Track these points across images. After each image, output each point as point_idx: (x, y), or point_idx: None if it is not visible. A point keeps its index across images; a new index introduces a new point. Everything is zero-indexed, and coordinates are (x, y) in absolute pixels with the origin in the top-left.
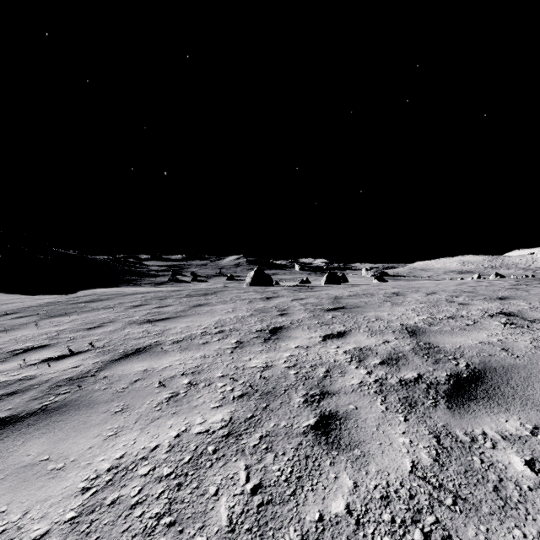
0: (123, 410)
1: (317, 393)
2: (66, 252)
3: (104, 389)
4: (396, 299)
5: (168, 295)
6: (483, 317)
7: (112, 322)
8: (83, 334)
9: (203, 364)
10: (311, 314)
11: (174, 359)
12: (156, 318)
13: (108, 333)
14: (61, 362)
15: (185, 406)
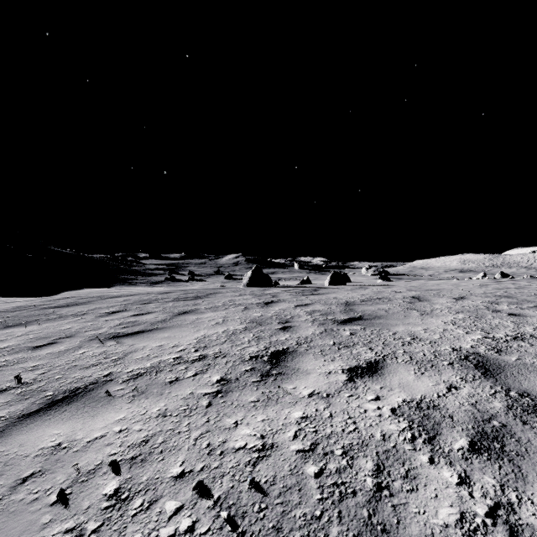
0: None
1: None
2: (61, 251)
3: None
4: (421, 305)
5: (153, 299)
6: None
7: (70, 337)
8: (23, 357)
9: (157, 434)
10: (322, 328)
11: (115, 417)
12: (127, 331)
13: (54, 356)
14: None
15: None
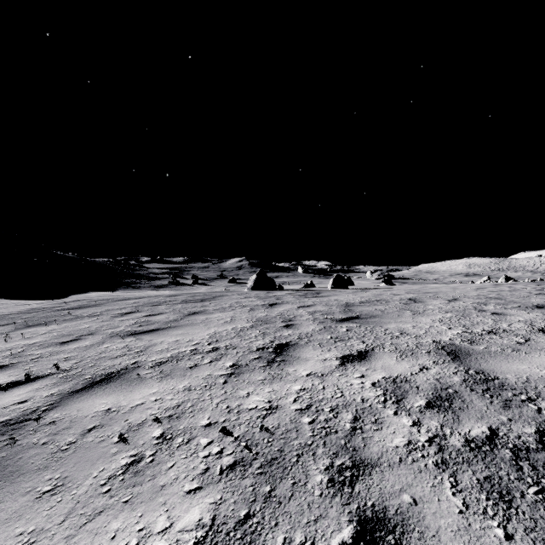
0: (55, 489)
1: (347, 464)
2: (64, 254)
3: (42, 444)
4: (415, 306)
5: (162, 301)
6: (532, 332)
7: (92, 334)
8: (53, 350)
9: (186, 401)
10: (322, 325)
11: (150, 391)
12: (143, 329)
13: (82, 349)
14: (8, 393)
15: (146, 485)
